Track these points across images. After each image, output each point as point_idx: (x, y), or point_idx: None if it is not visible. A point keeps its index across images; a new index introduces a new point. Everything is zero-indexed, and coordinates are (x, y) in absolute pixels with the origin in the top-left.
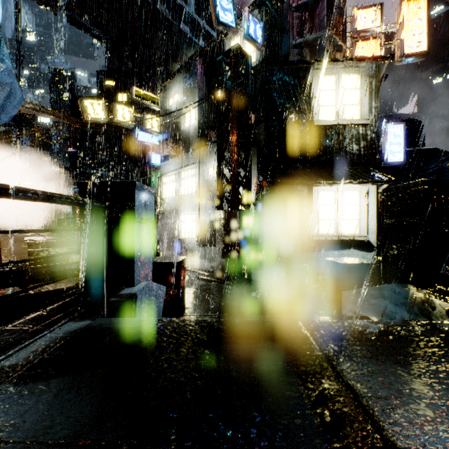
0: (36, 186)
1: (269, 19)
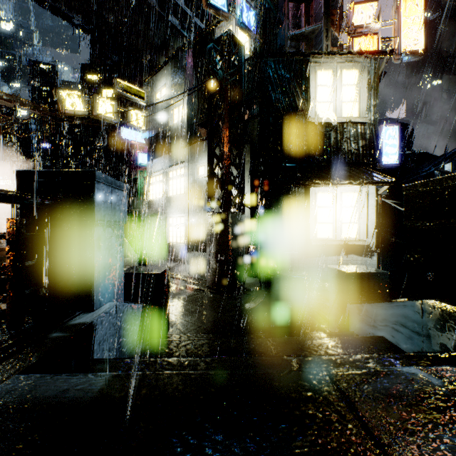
0: (12, 186)
1: (263, 8)
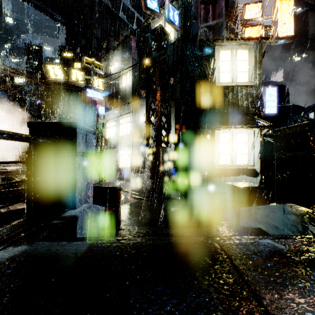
0: (13, 129)
1: (183, 9)
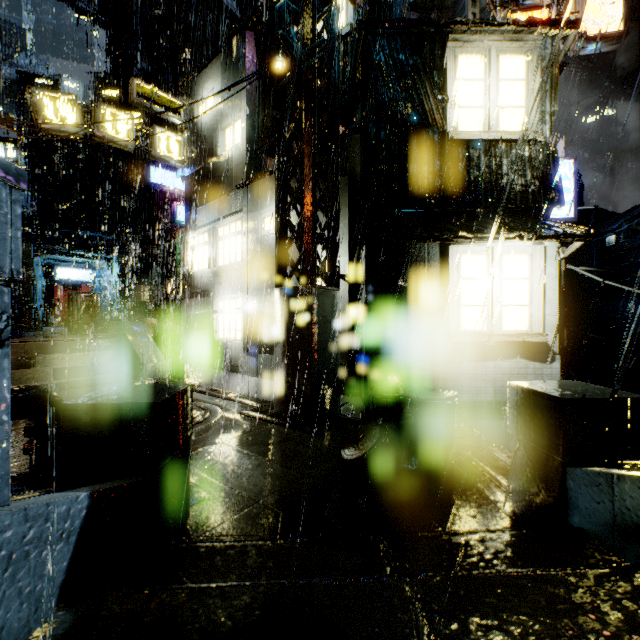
0: None
1: None
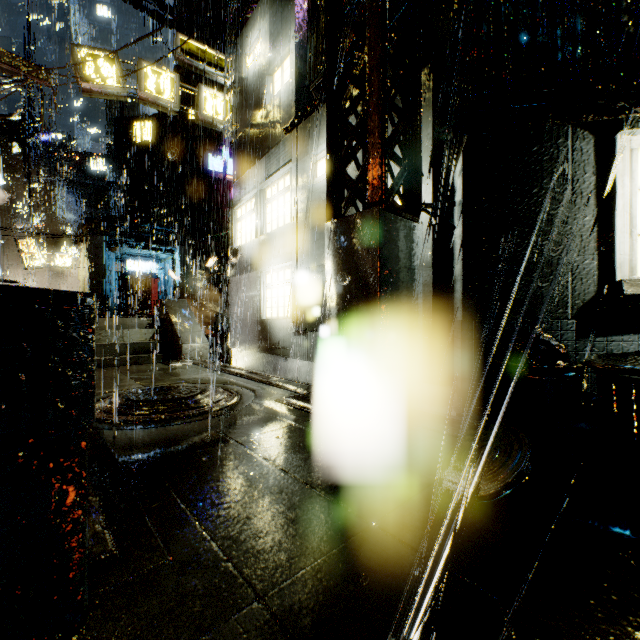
0: None
1: None
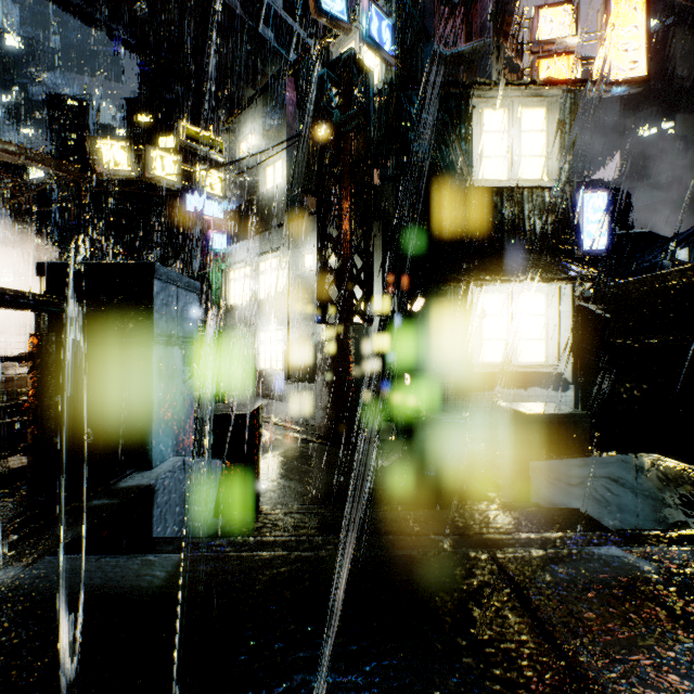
0: (21, 284)
1: (401, 15)
